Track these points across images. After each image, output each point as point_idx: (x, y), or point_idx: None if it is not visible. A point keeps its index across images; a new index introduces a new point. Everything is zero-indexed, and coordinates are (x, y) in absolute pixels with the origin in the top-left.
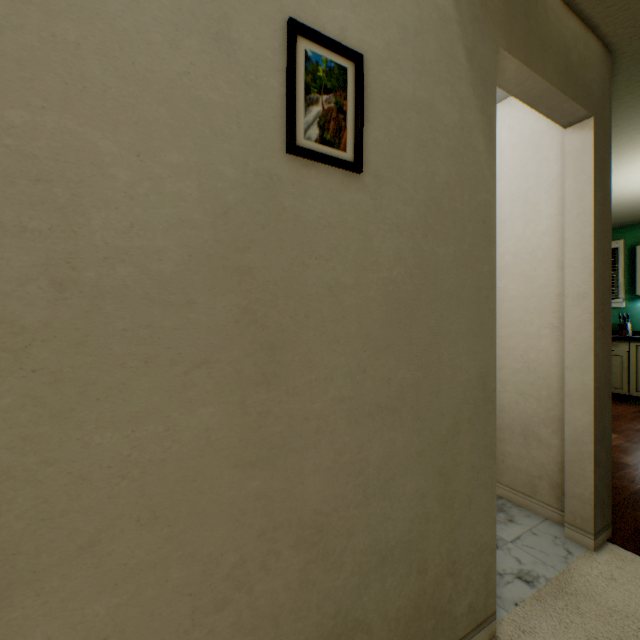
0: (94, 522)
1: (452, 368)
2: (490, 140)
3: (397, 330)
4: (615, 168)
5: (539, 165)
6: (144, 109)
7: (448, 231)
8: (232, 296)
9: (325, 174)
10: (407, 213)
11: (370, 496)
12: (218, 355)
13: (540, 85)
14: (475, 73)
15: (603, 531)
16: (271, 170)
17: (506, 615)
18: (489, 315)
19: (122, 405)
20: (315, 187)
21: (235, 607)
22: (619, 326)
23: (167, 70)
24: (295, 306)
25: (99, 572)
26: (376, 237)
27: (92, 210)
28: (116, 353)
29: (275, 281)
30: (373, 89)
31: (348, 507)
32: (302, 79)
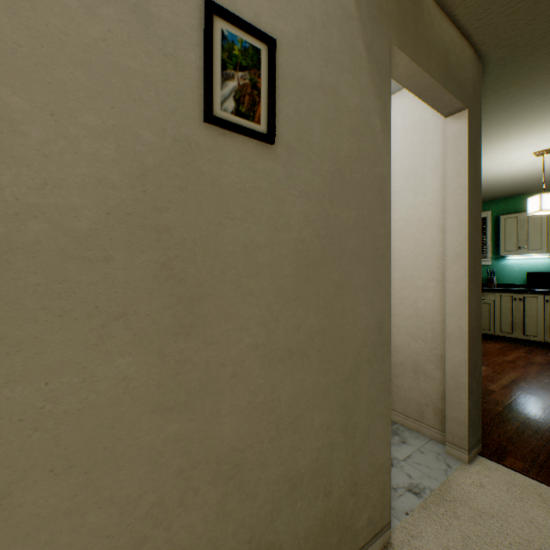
0: (3, 476)
1: (354, 316)
2: (385, 122)
3: (306, 284)
4: (484, 153)
5: (426, 147)
6: (59, 70)
7: (350, 198)
8: (150, 253)
9: (241, 143)
10: (315, 181)
11: (282, 431)
12: (136, 308)
13: (426, 80)
14: (373, 64)
15: (475, 447)
16: (189, 137)
17: (399, 523)
18: (385, 271)
19: (35, 358)
20: (231, 154)
21: (153, 544)
22: (487, 280)
23: (83, 34)
24: (212, 262)
25: (9, 525)
26: (287, 202)
27: (1, 166)
28: (28, 308)
29: (193, 239)
30: (285, 70)
31: (262, 442)
32: (219, 55)
